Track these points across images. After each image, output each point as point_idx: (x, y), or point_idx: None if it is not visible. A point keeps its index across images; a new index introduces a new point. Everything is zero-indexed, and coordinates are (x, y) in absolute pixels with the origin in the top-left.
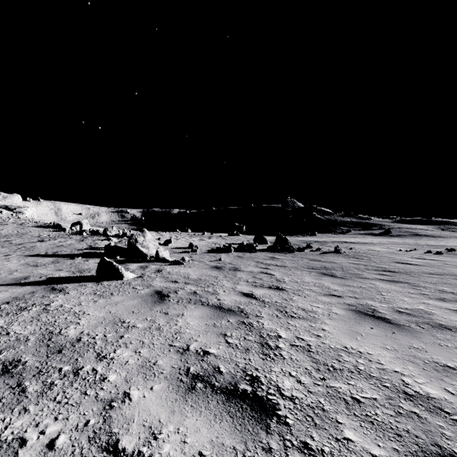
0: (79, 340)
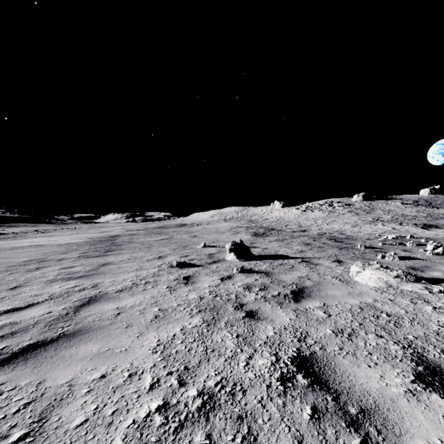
0: (199, 311)
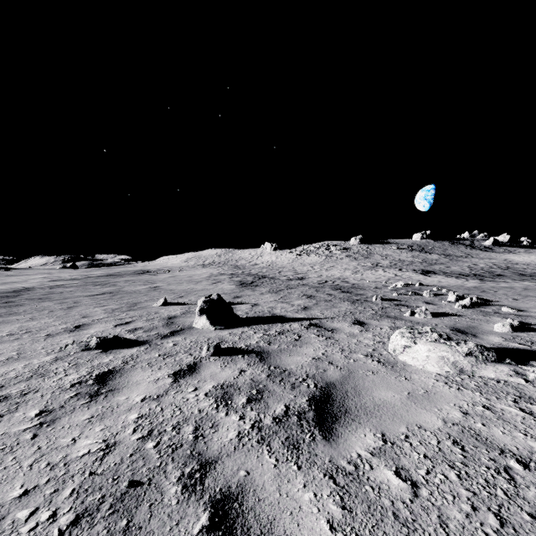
0: (76, 520)
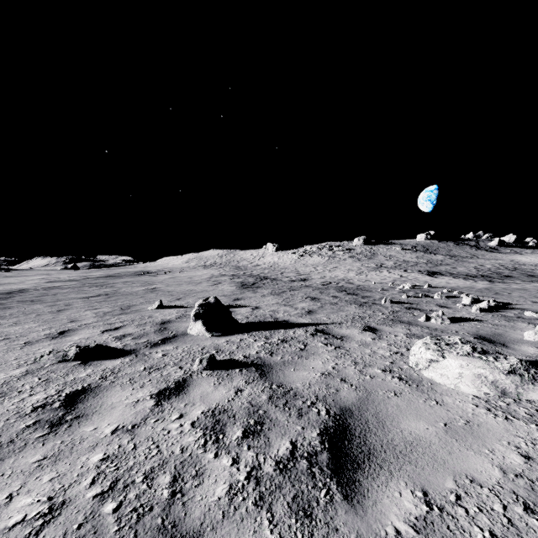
0: None
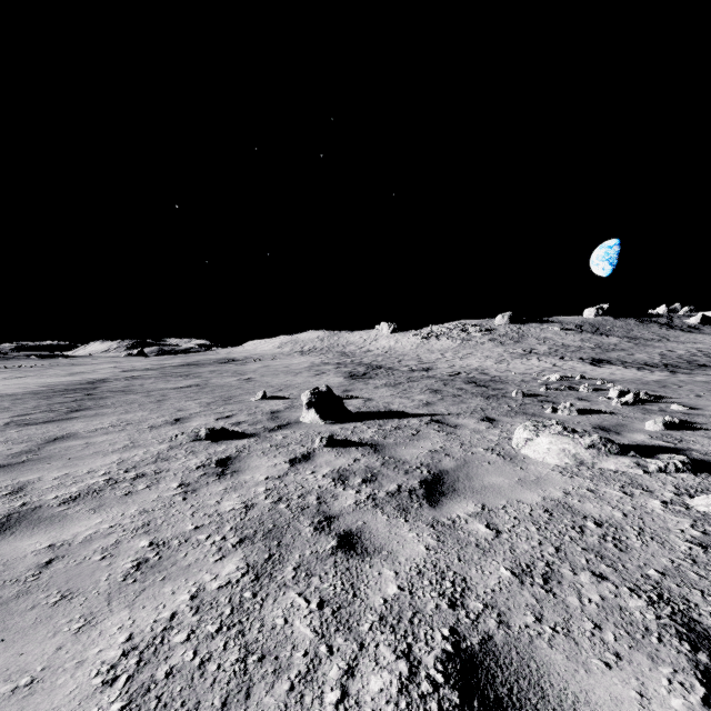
0: (241, 540)
